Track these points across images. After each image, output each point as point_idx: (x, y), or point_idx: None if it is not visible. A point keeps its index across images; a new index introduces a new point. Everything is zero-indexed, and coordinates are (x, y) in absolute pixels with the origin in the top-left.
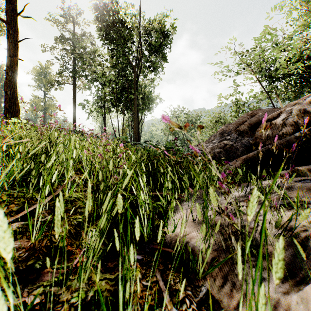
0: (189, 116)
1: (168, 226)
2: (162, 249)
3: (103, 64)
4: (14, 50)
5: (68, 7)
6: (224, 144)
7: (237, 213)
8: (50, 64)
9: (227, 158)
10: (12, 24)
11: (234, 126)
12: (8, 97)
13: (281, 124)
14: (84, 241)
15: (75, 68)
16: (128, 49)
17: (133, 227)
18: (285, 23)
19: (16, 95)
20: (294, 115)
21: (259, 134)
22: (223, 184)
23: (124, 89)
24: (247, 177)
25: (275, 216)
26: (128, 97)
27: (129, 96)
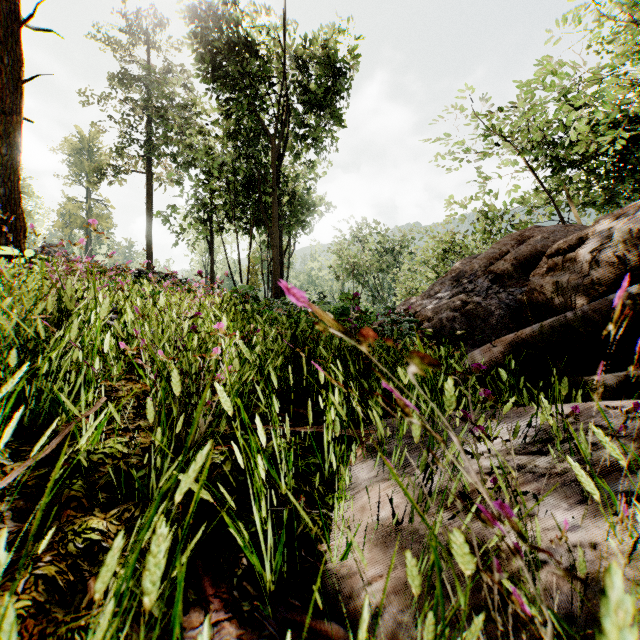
0: (387, 240)
1: (332, 533)
2: (310, 624)
3: (208, 132)
4: (13, 99)
5: (137, 12)
6: (461, 301)
7: (546, 610)
8: (99, 132)
9: (468, 332)
10: (9, 43)
11: (483, 263)
12: (1, 201)
13: (587, 262)
14: (84, 622)
15: (150, 140)
16: (260, 101)
17: (240, 547)
18: (586, 48)
19: (19, 197)
20: (618, 242)
21: (538, 282)
22: (502, 524)
23: (251, 184)
24: (517, 383)
25: (619, 535)
26: (259, 201)
27: (263, 198)
